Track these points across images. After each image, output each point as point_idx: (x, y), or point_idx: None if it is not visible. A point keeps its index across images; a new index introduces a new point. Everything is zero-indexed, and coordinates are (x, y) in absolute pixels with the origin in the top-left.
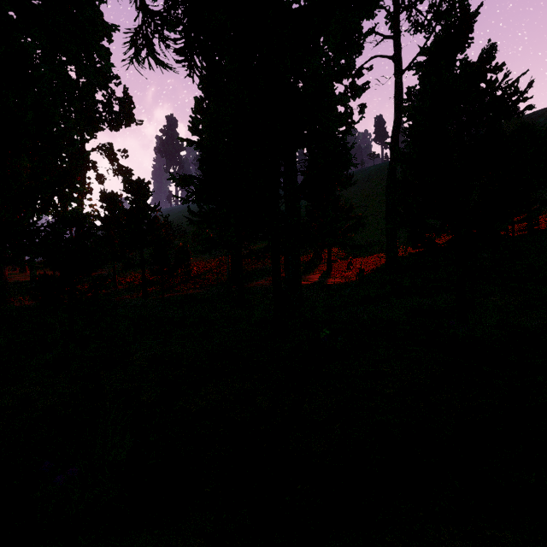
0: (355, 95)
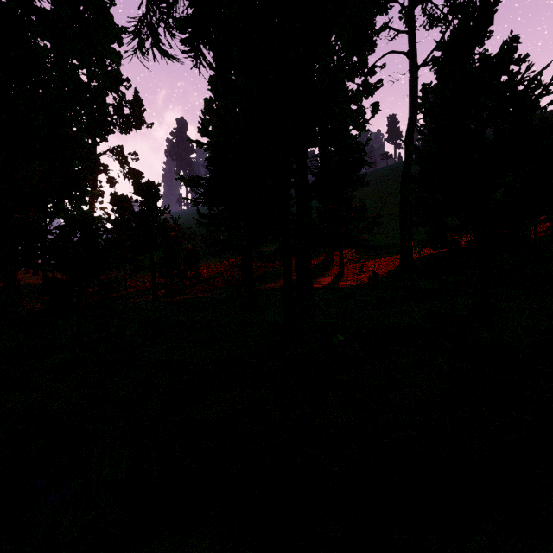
0: (368, 93)
